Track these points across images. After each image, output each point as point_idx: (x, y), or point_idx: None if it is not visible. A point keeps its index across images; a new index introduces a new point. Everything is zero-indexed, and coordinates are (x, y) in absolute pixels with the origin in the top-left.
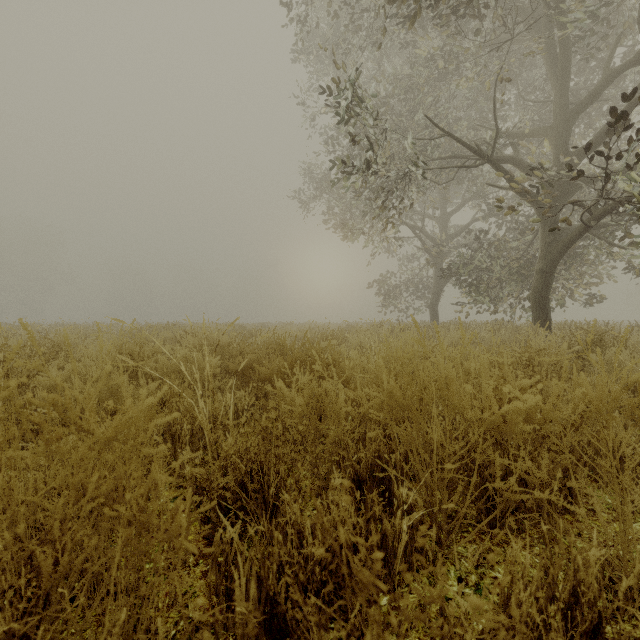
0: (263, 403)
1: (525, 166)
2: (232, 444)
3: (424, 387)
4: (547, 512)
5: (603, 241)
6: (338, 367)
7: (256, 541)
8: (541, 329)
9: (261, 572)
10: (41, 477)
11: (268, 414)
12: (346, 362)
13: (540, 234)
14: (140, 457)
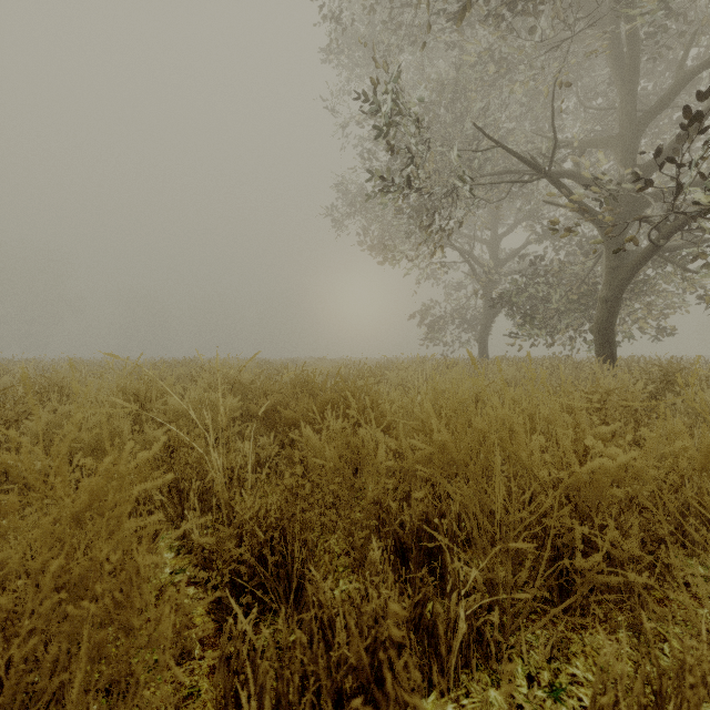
0: (289, 453)
1: (587, 181)
2: (249, 505)
3: (483, 437)
4: (638, 594)
5: (675, 266)
6: (377, 410)
7: (272, 645)
8: (611, 365)
9: (278, 686)
10: (5, 552)
11: (292, 469)
12: (387, 406)
13: (604, 258)
14: (119, 535)
